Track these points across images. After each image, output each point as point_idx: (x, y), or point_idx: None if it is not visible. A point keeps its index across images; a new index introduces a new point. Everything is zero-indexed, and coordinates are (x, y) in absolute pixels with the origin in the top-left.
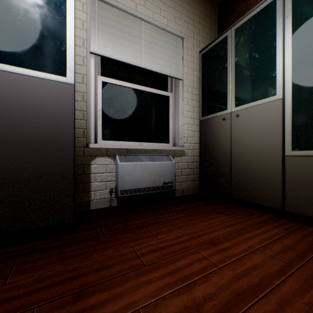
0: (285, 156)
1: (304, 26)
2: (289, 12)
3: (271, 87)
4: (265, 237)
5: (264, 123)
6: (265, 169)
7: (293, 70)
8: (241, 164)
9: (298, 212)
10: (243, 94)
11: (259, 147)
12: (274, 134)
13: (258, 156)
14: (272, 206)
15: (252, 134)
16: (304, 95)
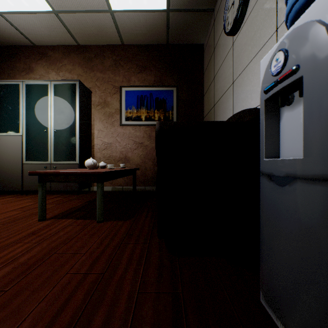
0: (24, 164)
1: (31, 106)
2: (25, 96)
3: (18, 128)
4: (1, 201)
5: (14, 146)
6: (15, 171)
7: (27, 124)
8: (2, 168)
9: (28, 189)
10: (3, 126)
11: (12, 159)
12: (19, 153)
13: (11, 164)
14: (18, 190)
15: (8, 151)
16: (31, 136)
